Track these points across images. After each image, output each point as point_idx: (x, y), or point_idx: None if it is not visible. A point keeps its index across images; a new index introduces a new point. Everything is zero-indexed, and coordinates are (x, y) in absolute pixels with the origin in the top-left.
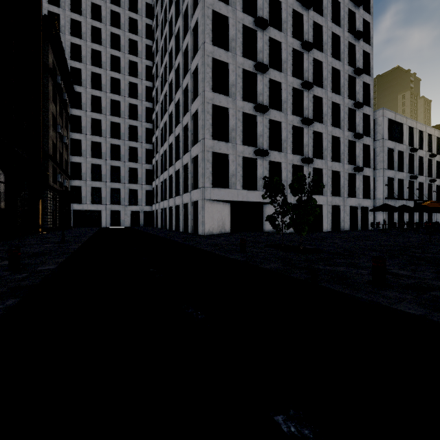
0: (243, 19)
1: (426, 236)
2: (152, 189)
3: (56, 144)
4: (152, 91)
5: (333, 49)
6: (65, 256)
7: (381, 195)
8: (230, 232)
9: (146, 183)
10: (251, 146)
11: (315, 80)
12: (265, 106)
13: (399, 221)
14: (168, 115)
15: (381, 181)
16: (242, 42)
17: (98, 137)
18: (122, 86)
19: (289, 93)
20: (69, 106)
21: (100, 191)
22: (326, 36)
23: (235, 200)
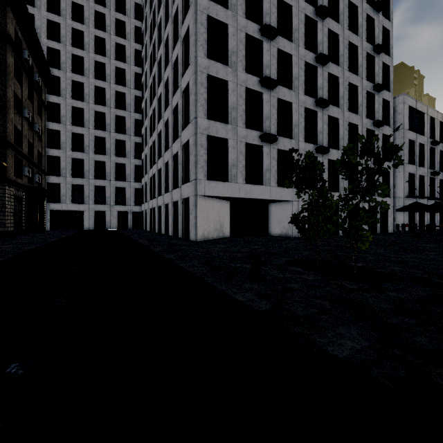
0: None
1: None
2: (142, 187)
3: (21, 131)
4: (142, 77)
5: (349, 22)
6: None
7: (402, 193)
8: (230, 236)
9: (135, 181)
10: (255, 130)
11: (330, 55)
12: (273, 80)
13: (420, 222)
14: (156, 99)
15: (401, 177)
16: (244, 0)
17: (80, 128)
18: (108, 71)
19: (300, 68)
20: (44, 91)
21: (82, 189)
22: (342, 4)
23: (236, 196)
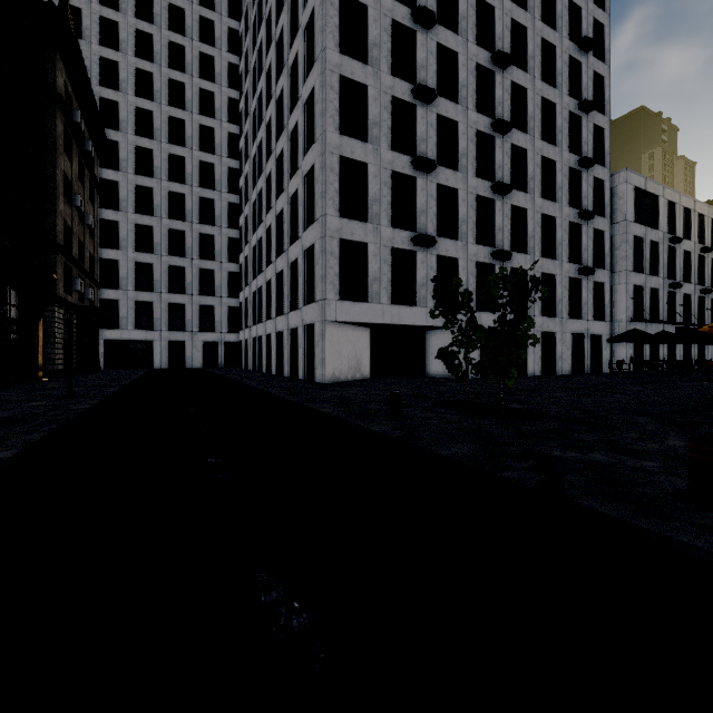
0: (393, 10)
1: (709, 385)
2: (239, 305)
3: (71, 227)
4: (239, 141)
5: (543, 68)
6: (51, 428)
7: (624, 315)
8: (370, 377)
9: (229, 296)
10: (406, 230)
11: (514, 119)
12: (430, 161)
13: (652, 358)
14: (264, 178)
15: (622, 292)
16: (390, 51)
17: (148, 218)
18: (189, 131)
19: (470, 140)
20: (97, 165)
21: (150, 308)
22: (532, 44)
23: (379, 322)
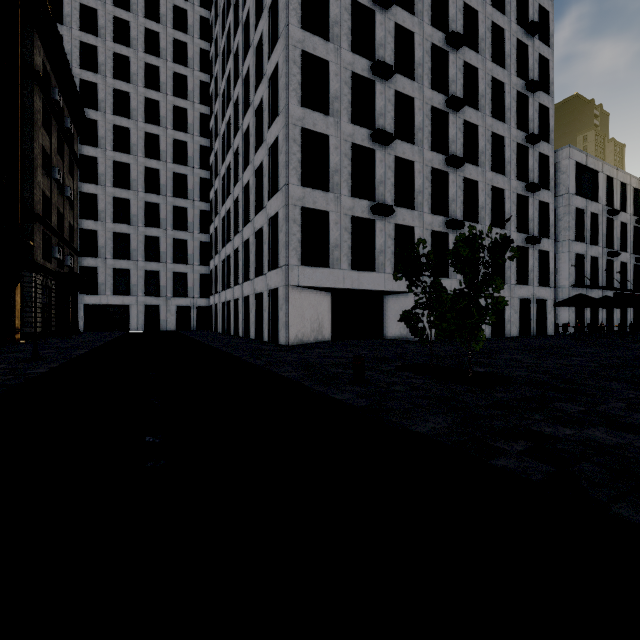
0: None
1: None
2: (210, 272)
3: (50, 198)
4: (210, 120)
5: (493, 50)
6: None
7: (566, 281)
8: (331, 339)
9: (201, 264)
10: (365, 199)
11: (466, 97)
12: (388, 134)
13: (592, 321)
14: (232, 153)
15: (565, 260)
16: (351, 29)
17: (125, 191)
18: (163, 112)
19: (425, 116)
20: (77, 141)
21: (127, 275)
22: (483, 27)
23: (339, 287)
